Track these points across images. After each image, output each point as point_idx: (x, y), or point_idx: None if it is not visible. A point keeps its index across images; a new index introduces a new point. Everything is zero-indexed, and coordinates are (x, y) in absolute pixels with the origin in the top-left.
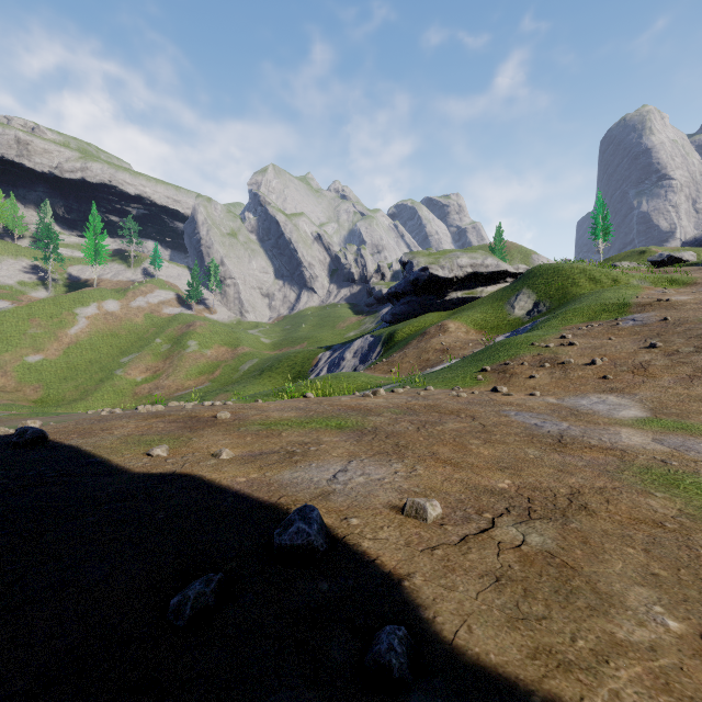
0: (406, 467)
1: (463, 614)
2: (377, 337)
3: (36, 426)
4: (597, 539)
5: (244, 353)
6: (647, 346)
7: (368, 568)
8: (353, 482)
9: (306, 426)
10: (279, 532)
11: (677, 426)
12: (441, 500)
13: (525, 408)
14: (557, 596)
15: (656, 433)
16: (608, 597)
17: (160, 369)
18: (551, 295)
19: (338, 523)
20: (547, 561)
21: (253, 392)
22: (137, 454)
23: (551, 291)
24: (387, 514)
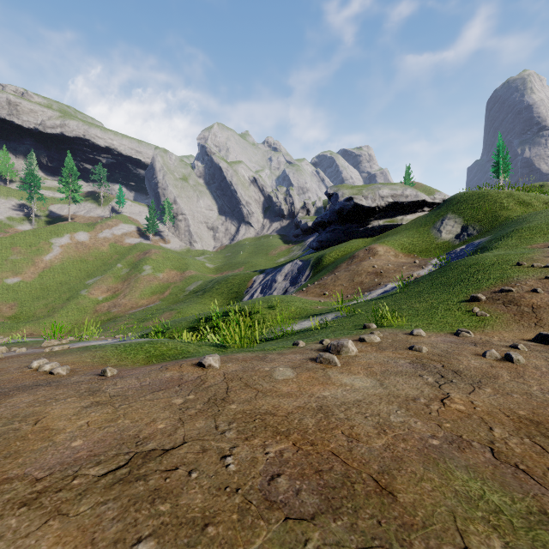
0: None
1: None
2: (306, 261)
3: None
4: None
5: (190, 276)
6: None
7: None
8: None
9: None
10: None
11: None
12: None
13: None
14: None
15: None
16: None
17: (119, 289)
18: (479, 219)
19: None
20: None
21: (195, 310)
22: None
23: (478, 215)
24: None
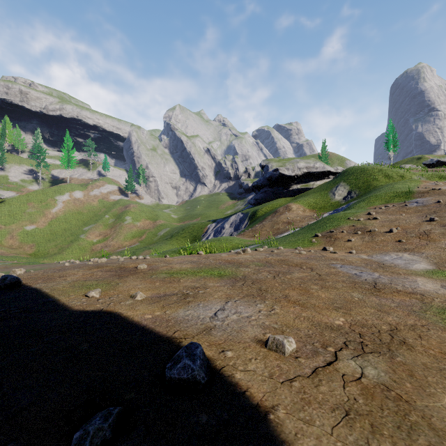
0: (267, 307)
1: None
2: (245, 214)
3: (21, 272)
4: (420, 372)
5: (160, 224)
6: (428, 219)
7: (239, 400)
8: (229, 319)
9: (197, 274)
10: (170, 366)
11: None
12: (294, 335)
13: (347, 262)
14: (400, 432)
15: (443, 281)
16: (444, 434)
17: (108, 234)
18: (359, 186)
19: (217, 355)
20: (385, 394)
21: (166, 249)
22: (79, 295)
23: (359, 183)
24: (254, 348)
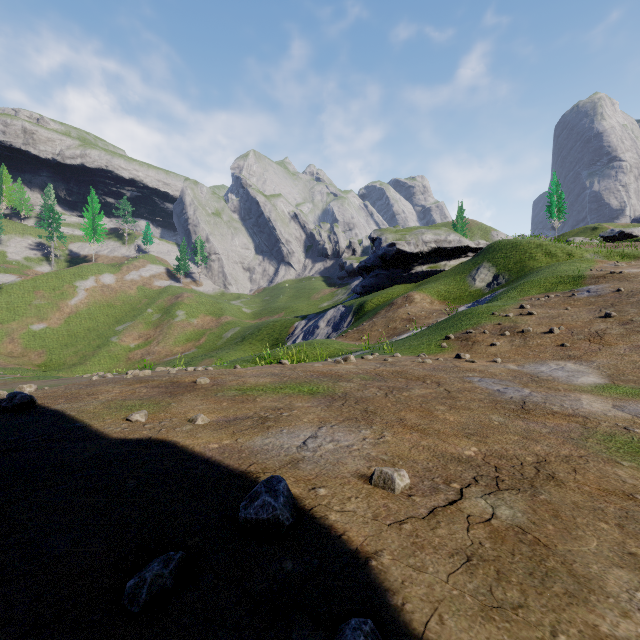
0: (374, 434)
1: (433, 601)
2: (349, 307)
3: (32, 389)
4: (568, 512)
5: (227, 322)
6: (602, 315)
7: (334, 545)
8: (322, 448)
9: (280, 391)
10: (245, 505)
11: (635, 392)
12: (409, 469)
13: (488, 374)
14: (532, 579)
15: (616, 400)
16: (586, 581)
17: (151, 336)
18: (509, 268)
19: (306, 494)
20: (519, 537)
21: (235, 357)
22: (117, 419)
23: (509, 264)
24: (355, 484)
